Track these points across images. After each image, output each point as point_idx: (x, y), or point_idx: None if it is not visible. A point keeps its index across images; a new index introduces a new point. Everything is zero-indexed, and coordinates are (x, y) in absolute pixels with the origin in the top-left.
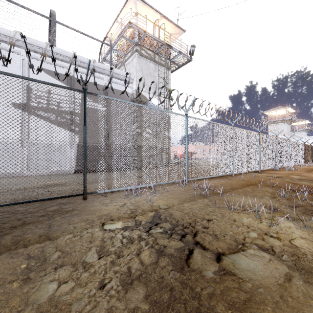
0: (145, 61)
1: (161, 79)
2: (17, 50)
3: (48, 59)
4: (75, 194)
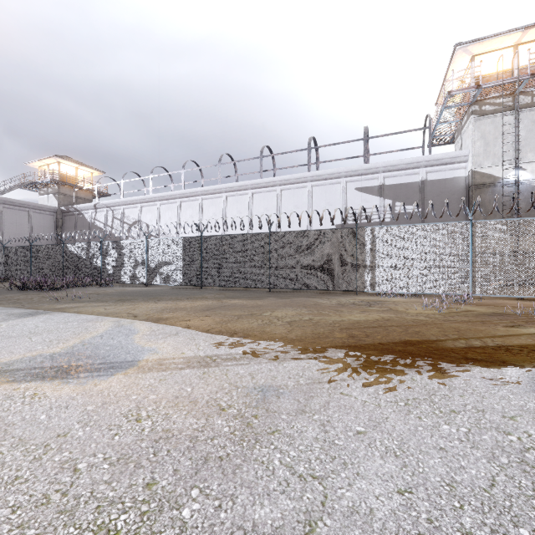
0: (492, 119)
1: (532, 132)
2: (338, 181)
3: (361, 178)
4: (351, 290)
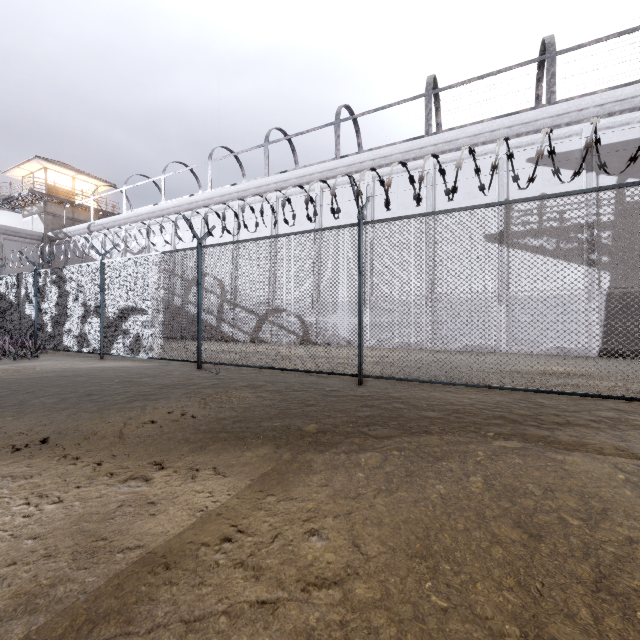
0: None
1: None
2: (490, 149)
3: (540, 136)
4: None
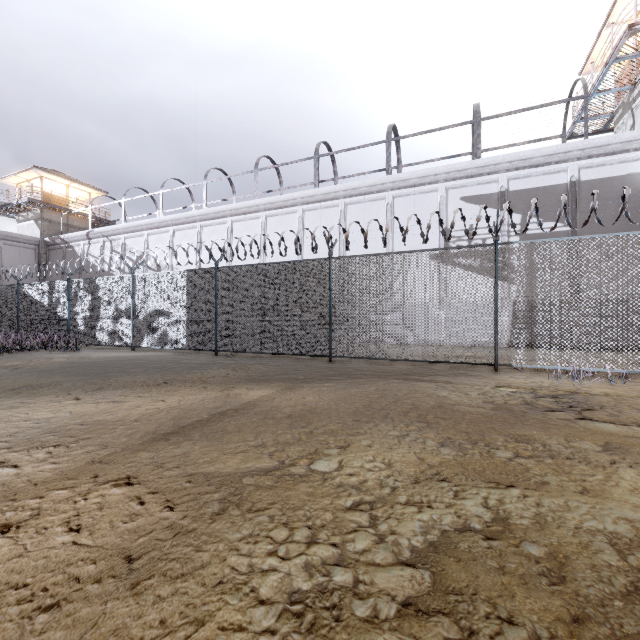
0: None
1: None
2: (434, 188)
3: (470, 181)
4: (484, 363)
